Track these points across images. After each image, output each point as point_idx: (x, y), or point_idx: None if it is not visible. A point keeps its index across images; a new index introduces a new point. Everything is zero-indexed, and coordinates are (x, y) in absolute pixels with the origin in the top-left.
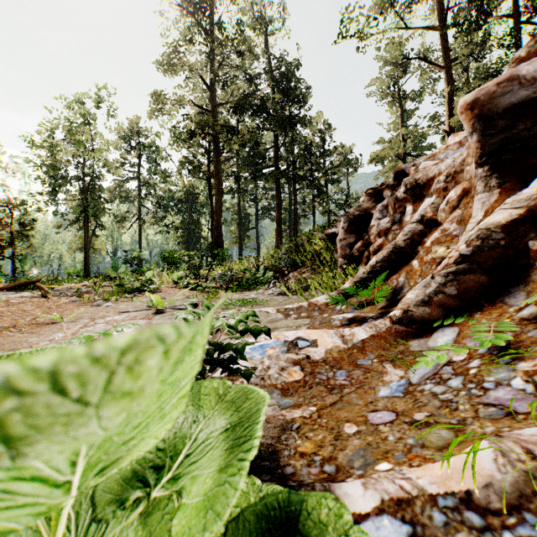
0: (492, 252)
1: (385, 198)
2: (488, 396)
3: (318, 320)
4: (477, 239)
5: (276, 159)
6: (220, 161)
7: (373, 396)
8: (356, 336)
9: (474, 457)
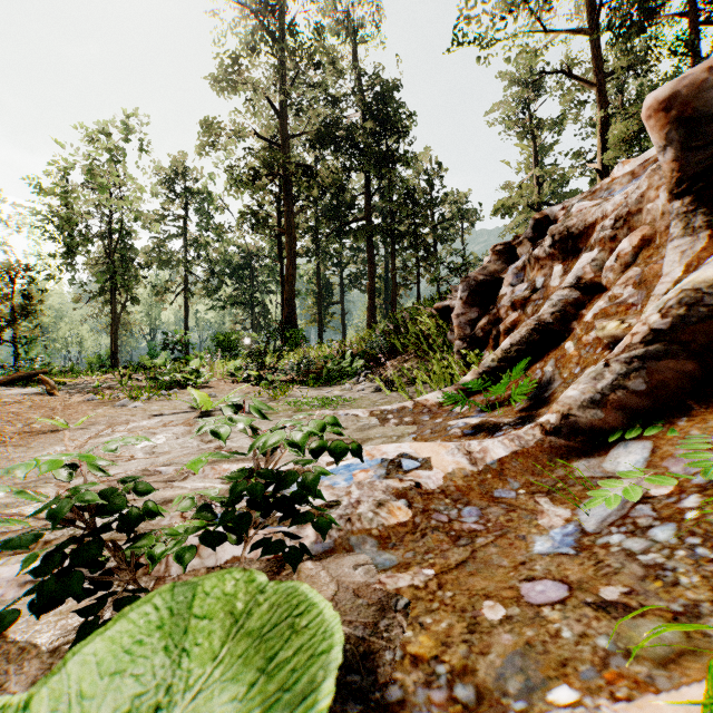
0: (704, 326)
1: (520, 257)
2: None
3: (428, 428)
4: (679, 305)
5: (368, 210)
6: (292, 212)
7: (525, 552)
8: (489, 452)
9: None
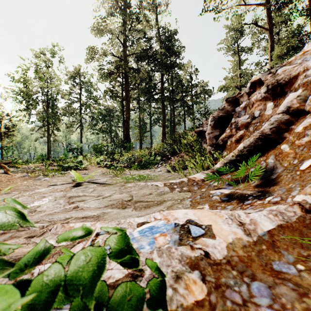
0: None
1: (242, 103)
2: None
3: (198, 194)
4: None
5: (162, 89)
6: (128, 90)
7: None
8: (259, 225)
9: None
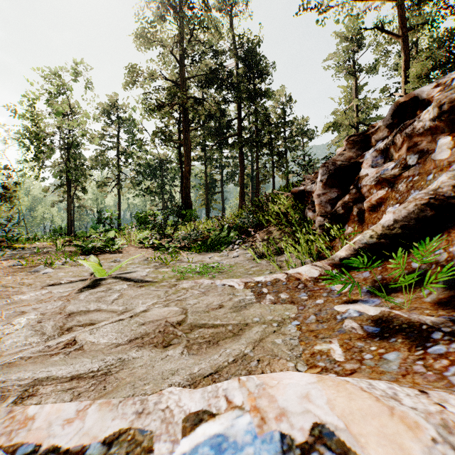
0: None
1: (376, 143)
2: None
3: (311, 312)
4: None
5: (239, 129)
6: (188, 130)
7: None
8: None
9: None
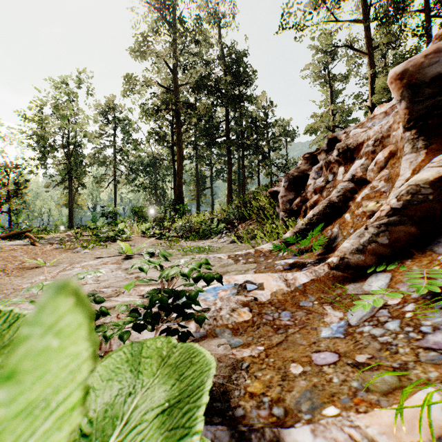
0: (421, 206)
1: (320, 161)
2: (427, 340)
3: (263, 265)
4: (407, 194)
5: (227, 131)
6: (181, 132)
7: (316, 336)
8: (298, 280)
9: (429, 412)
